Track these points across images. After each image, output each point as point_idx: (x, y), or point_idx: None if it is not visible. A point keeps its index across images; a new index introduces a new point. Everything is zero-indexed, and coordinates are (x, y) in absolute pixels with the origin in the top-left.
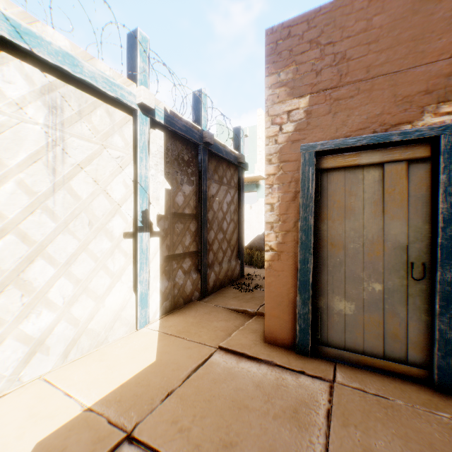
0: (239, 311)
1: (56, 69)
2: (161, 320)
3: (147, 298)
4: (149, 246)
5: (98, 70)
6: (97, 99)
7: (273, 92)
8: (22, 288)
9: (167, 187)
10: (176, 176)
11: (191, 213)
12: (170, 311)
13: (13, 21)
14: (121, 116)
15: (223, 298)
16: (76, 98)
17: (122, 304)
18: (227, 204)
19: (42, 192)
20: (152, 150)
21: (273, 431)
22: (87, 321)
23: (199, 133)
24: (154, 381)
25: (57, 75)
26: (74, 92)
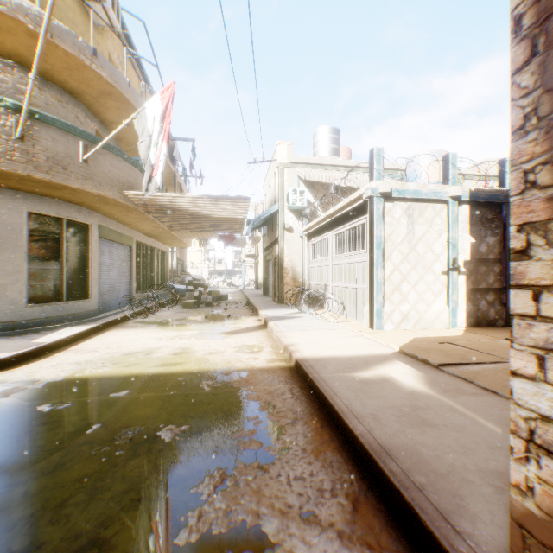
0: None
1: (410, 198)
2: (465, 328)
3: (456, 312)
4: (457, 280)
5: (428, 190)
6: (427, 203)
7: None
8: (399, 292)
9: (471, 241)
10: (479, 232)
11: (494, 258)
12: (473, 326)
13: (398, 189)
14: (439, 207)
15: None
16: (418, 207)
17: (440, 311)
18: None
19: (405, 253)
20: (459, 220)
21: None
22: (422, 314)
23: (502, 194)
24: (459, 338)
25: (410, 201)
26: (417, 205)
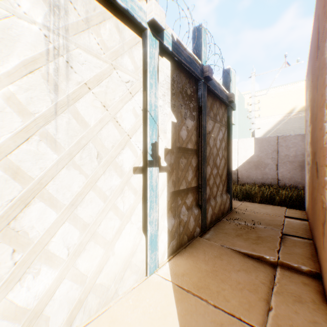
0: (253, 256)
1: None
2: (170, 264)
3: (157, 239)
4: (158, 183)
5: None
6: (106, 11)
7: None
8: (13, 241)
9: (173, 120)
10: (181, 110)
11: (193, 148)
12: (176, 250)
13: None
14: (130, 36)
15: (225, 235)
16: (82, 2)
17: (132, 249)
18: (219, 141)
19: (39, 113)
20: (159, 79)
21: None
22: (94, 275)
23: (200, 67)
24: None
25: None
26: None
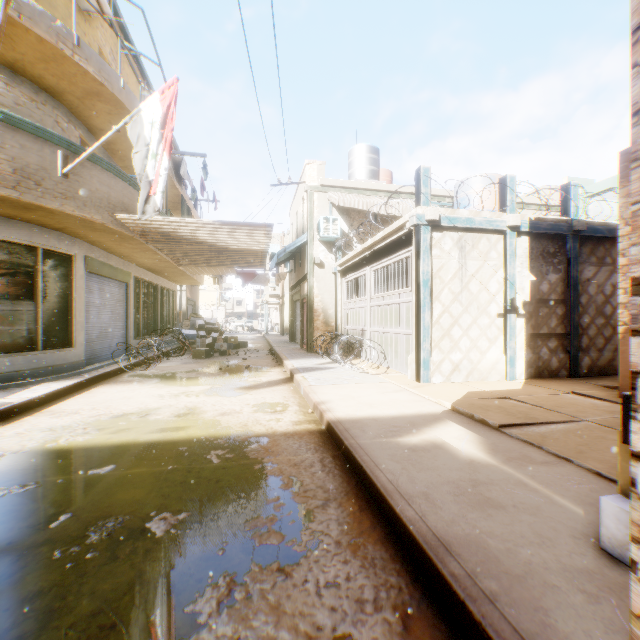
0: (609, 387)
1: (462, 228)
2: (525, 380)
3: (514, 361)
4: (515, 324)
5: (482, 218)
6: (481, 234)
7: (625, 200)
8: (450, 338)
9: (531, 279)
10: (540, 269)
11: (557, 298)
12: (534, 378)
13: (448, 217)
14: (495, 238)
15: (595, 380)
16: (471, 238)
17: (496, 360)
18: (610, 286)
19: (456, 292)
20: (517, 254)
21: (588, 410)
22: (476, 363)
23: (566, 224)
24: (519, 392)
25: (462, 231)
26: (470, 235)
